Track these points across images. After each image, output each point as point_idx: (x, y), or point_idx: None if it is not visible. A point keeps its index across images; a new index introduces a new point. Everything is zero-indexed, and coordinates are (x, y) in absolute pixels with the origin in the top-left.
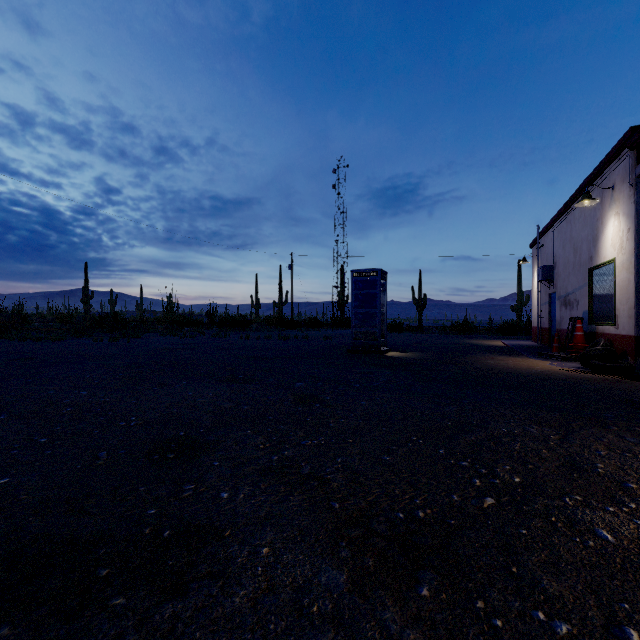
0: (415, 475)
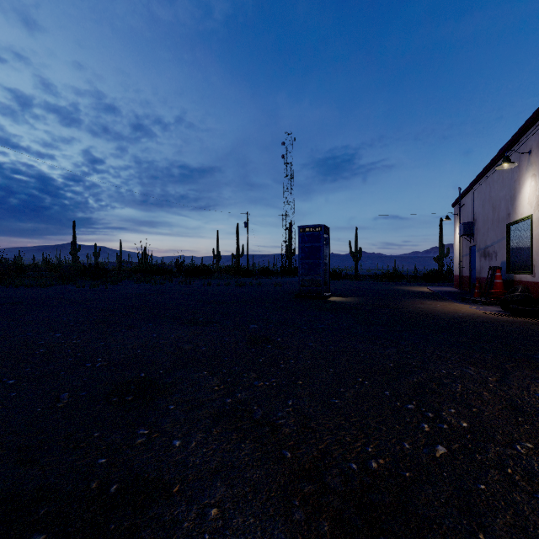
0: (364, 419)
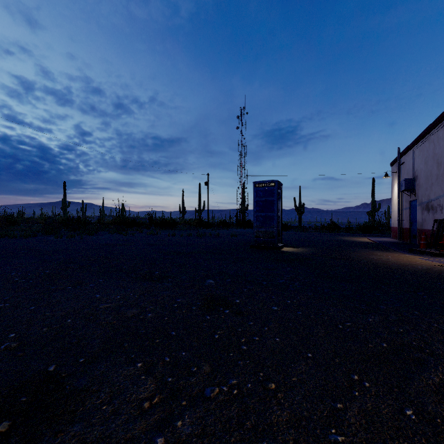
0: None
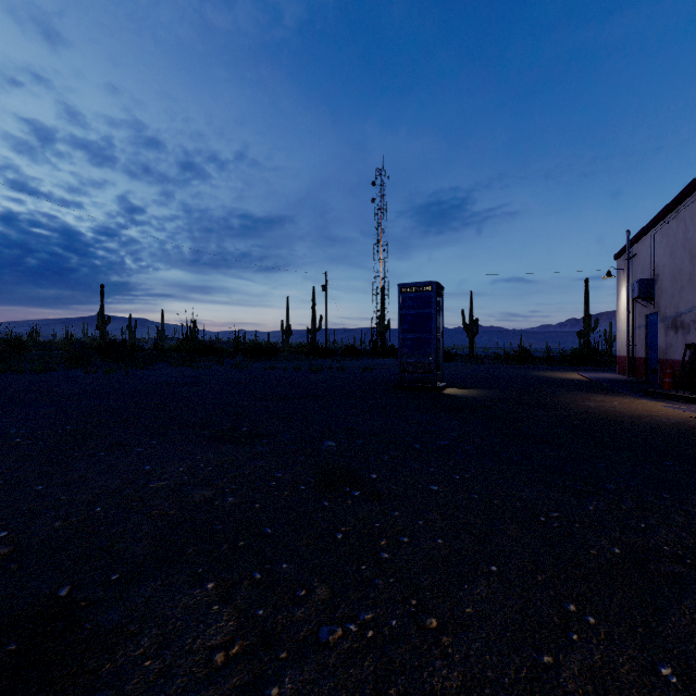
0: None
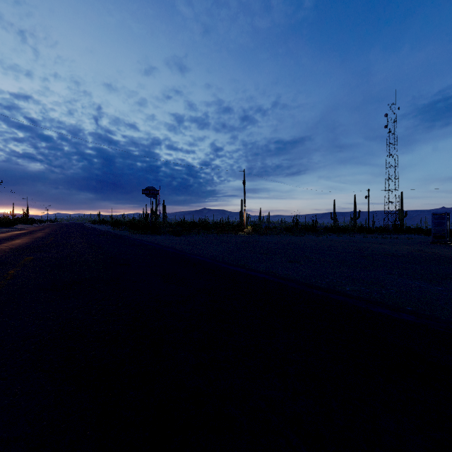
0: None
